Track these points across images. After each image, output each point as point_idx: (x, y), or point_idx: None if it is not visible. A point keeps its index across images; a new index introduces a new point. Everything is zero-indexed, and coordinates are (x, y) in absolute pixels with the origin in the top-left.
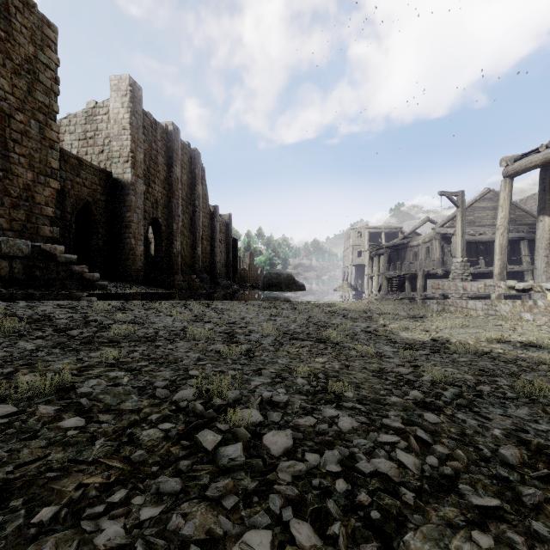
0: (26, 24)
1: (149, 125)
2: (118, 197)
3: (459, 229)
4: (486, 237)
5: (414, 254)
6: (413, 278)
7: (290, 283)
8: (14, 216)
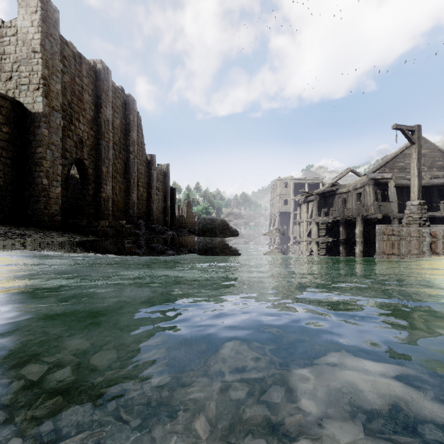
0: None
1: (72, 57)
2: (27, 130)
3: (414, 167)
4: (424, 182)
5: (343, 201)
6: (346, 223)
7: (224, 228)
8: None
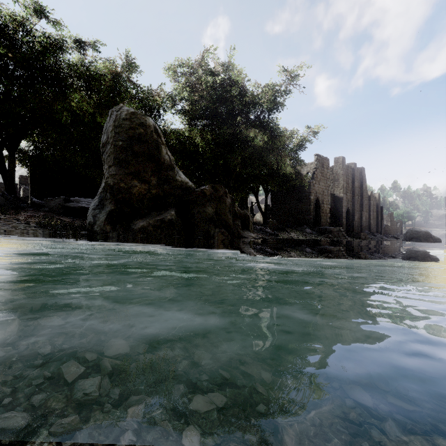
0: (325, 165)
1: (346, 169)
2: (337, 203)
3: None
4: None
5: None
6: None
7: (427, 237)
8: (324, 218)
